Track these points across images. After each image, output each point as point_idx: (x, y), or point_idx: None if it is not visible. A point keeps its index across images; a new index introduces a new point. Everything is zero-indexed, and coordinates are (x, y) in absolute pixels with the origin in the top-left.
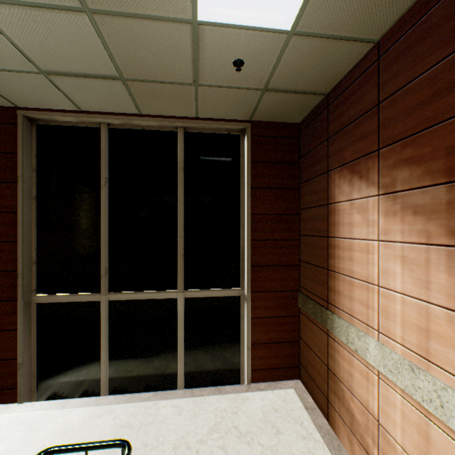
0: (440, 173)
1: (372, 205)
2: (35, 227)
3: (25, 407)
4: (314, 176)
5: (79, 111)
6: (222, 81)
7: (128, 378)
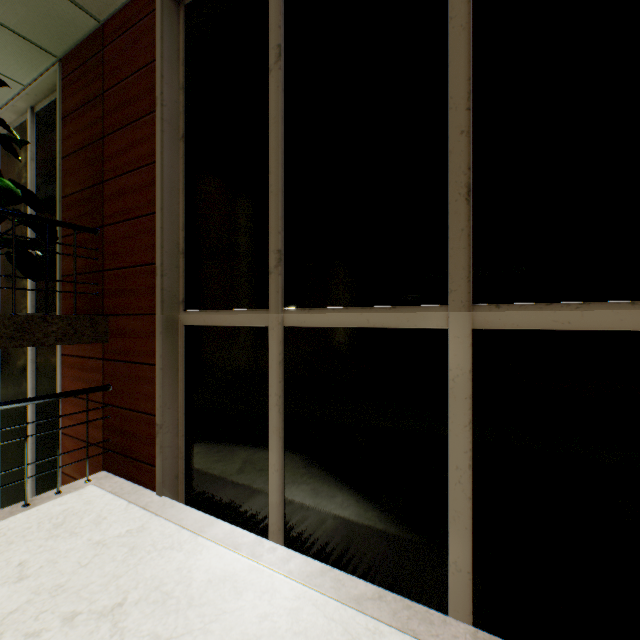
0: None
1: None
2: (183, 189)
3: (158, 504)
4: None
5: None
6: None
7: (321, 520)
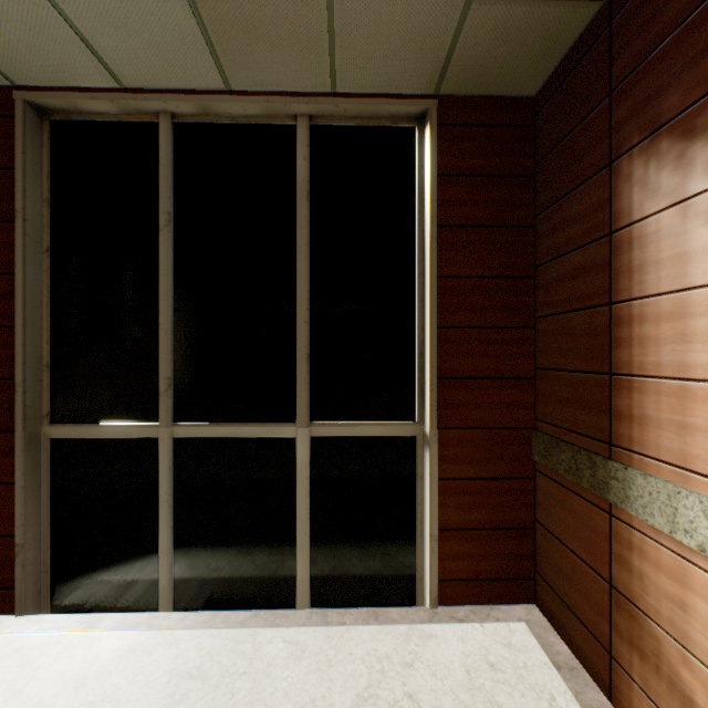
0: None
1: None
2: (48, 303)
3: (25, 624)
4: (573, 188)
5: (120, 89)
6: None
7: (208, 582)
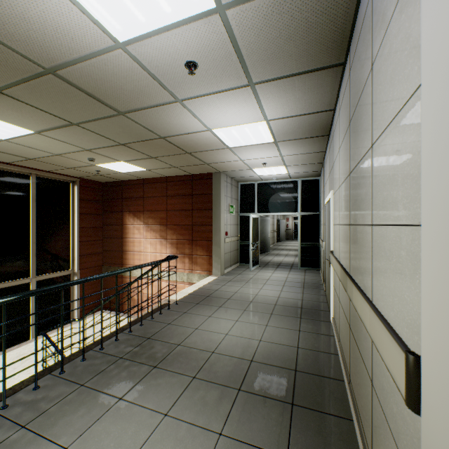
0: (159, 222)
1: (142, 227)
2: None
3: None
4: (114, 211)
5: None
6: (84, 170)
7: None
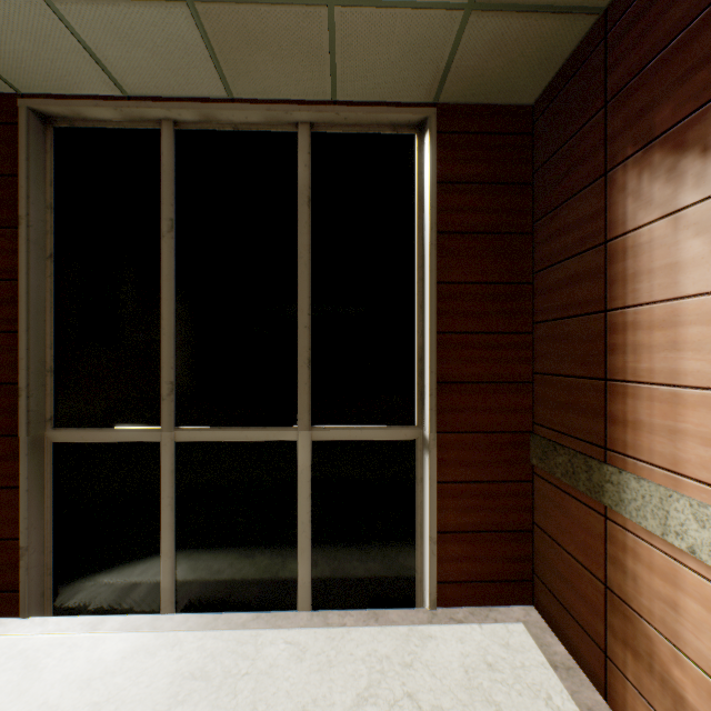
0: None
1: None
2: (52, 308)
3: (29, 626)
4: (569, 196)
5: (123, 97)
6: None
7: (210, 584)
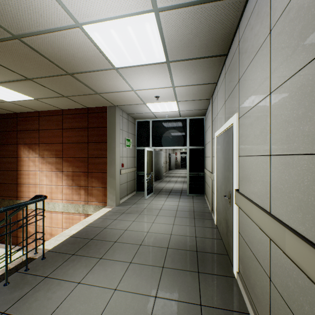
0: (54, 155)
1: (37, 160)
2: None
3: None
4: (9, 144)
5: None
6: None
7: None
